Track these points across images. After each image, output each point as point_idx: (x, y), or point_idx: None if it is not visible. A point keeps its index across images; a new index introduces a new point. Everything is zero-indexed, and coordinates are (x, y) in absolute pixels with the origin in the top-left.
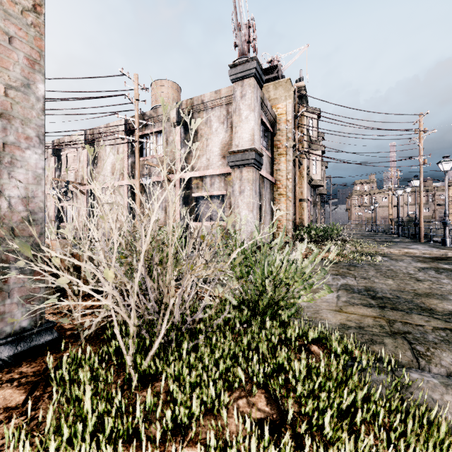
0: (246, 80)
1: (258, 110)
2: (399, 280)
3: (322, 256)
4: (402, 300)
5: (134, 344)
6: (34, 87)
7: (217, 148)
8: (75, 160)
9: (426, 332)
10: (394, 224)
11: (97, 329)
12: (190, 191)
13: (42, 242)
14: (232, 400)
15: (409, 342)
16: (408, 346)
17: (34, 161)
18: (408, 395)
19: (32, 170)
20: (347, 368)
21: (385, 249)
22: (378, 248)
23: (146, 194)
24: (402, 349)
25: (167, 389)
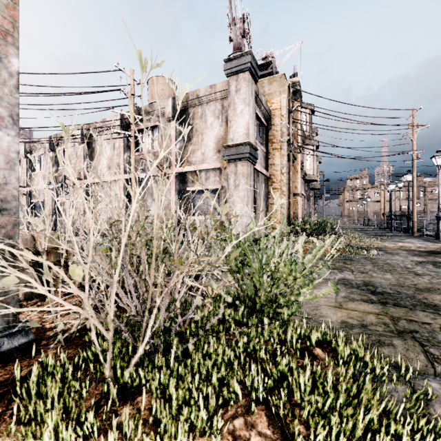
0: (241, 75)
1: (253, 104)
2: (397, 274)
3: None
4: (404, 295)
5: (110, 354)
6: (6, 61)
7: (212, 143)
8: (72, 155)
9: (434, 331)
10: (386, 218)
11: (80, 329)
12: (185, 185)
13: (15, 234)
14: (227, 425)
15: (420, 343)
16: (420, 348)
17: (7, 143)
18: (430, 410)
19: (3, 154)
20: (356, 375)
21: (380, 243)
22: (373, 242)
23: (142, 188)
24: (414, 352)
25: (151, 405)
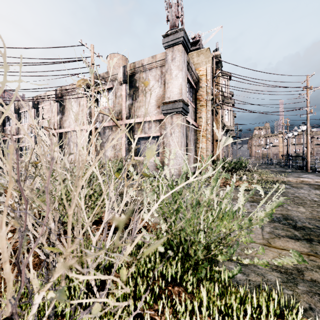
0: (176, 47)
1: (185, 70)
2: (309, 207)
3: (236, 184)
4: None
5: None
6: None
7: (153, 100)
8: (49, 111)
9: None
10: (284, 158)
11: None
12: (133, 133)
13: None
14: None
15: None
16: None
17: None
18: None
19: None
20: None
21: (285, 178)
22: (279, 178)
23: (100, 136)
24: None
25: None
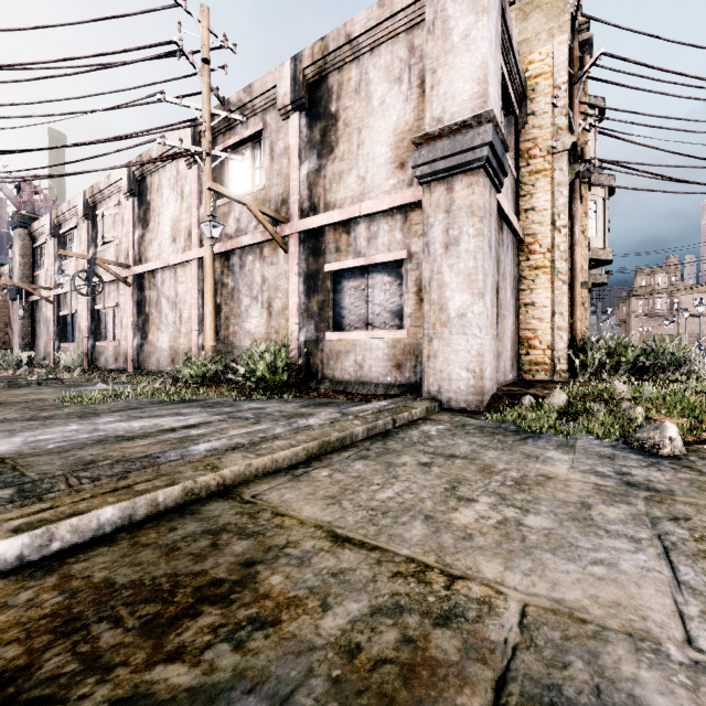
0: None
1: (496, 24)
2: None
3: None
4: None
5: None
6: None
7: (383, 147)
8: (117, 222)
9: None
10: None
11: None
12: (320, 259)
13: None
14: None
15: None
16: None
17: None
18: None
19: None
20: None
21: None
22: None
23: (232, 276)
24: None
25: None
